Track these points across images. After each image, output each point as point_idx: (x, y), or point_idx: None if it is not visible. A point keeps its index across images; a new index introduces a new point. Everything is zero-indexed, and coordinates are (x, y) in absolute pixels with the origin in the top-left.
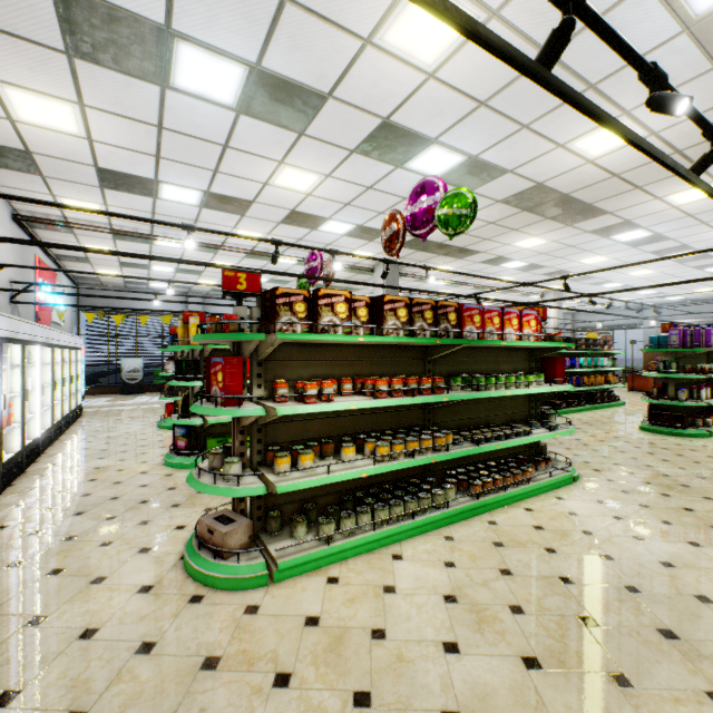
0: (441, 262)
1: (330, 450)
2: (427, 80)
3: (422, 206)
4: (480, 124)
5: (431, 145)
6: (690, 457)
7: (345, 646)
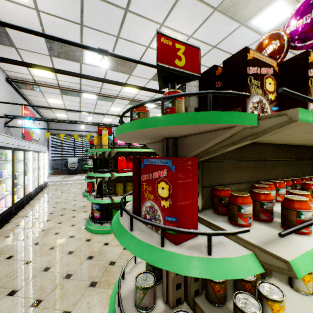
0: None
1: None
2: None
3: None
4: None
5: None
6: None
7: None
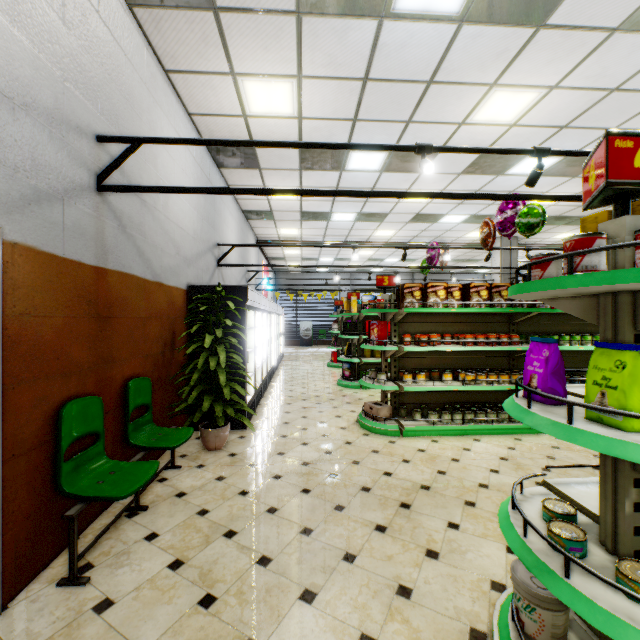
0: (564, 230)
1: (436, 376)
2: (510, 128)
3: (506, 216)
4: (566, 137)
5: (525, 157)
6: None
7: (437, 459)
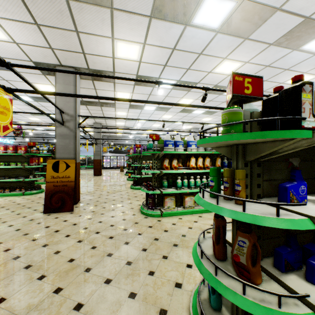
0: (113, 121)
1: None
2: None
3: None
4: None
5: None
6: (94, 193)
7: None
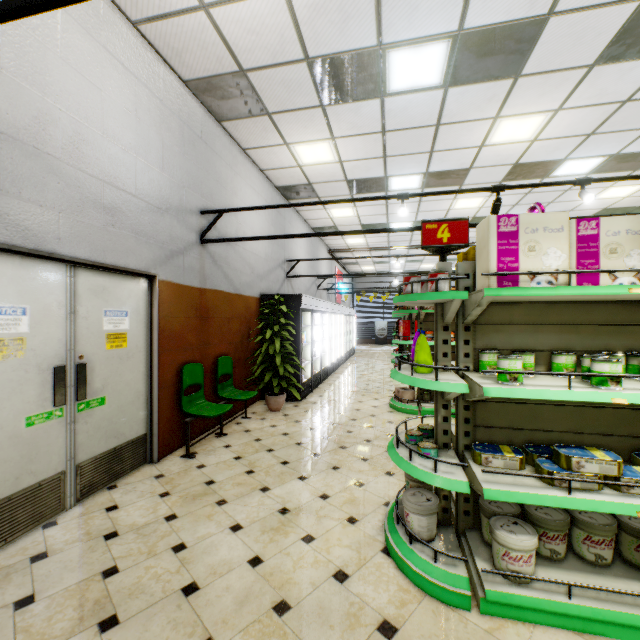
0: None
1: None
2: (532, 143)
3: None
4: (600, 141)
5: (564, 162)
6: None
7: None
